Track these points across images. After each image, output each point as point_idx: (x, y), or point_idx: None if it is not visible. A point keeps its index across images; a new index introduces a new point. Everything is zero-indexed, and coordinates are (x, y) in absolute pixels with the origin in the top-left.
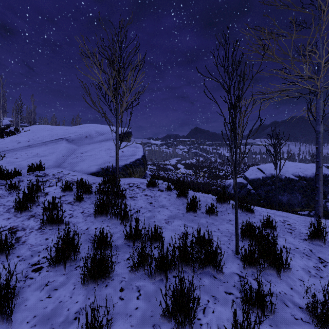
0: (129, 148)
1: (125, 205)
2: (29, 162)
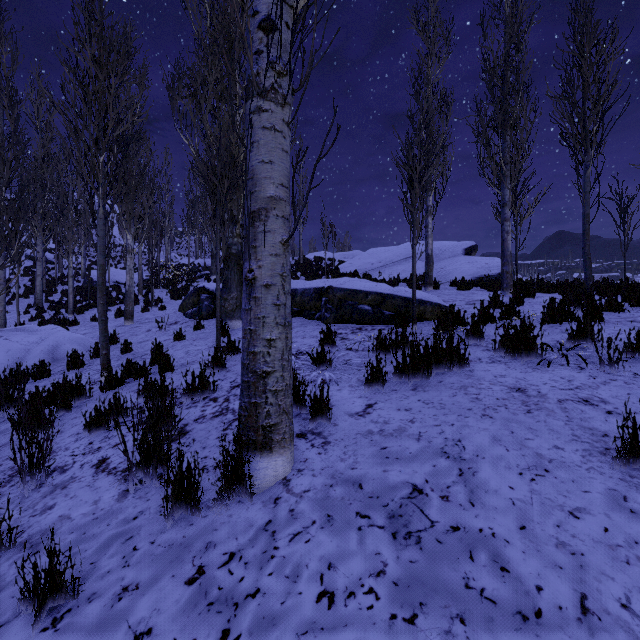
0: (491, 261)
1: (538, 281)
2: (408, 275)
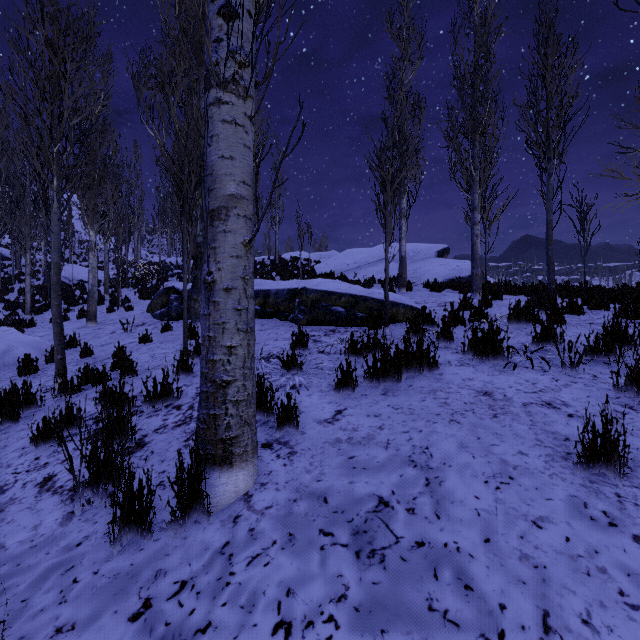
0: (462, 263)
1: (506, 283)
2: (382, 276)
